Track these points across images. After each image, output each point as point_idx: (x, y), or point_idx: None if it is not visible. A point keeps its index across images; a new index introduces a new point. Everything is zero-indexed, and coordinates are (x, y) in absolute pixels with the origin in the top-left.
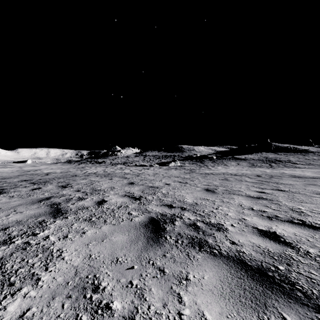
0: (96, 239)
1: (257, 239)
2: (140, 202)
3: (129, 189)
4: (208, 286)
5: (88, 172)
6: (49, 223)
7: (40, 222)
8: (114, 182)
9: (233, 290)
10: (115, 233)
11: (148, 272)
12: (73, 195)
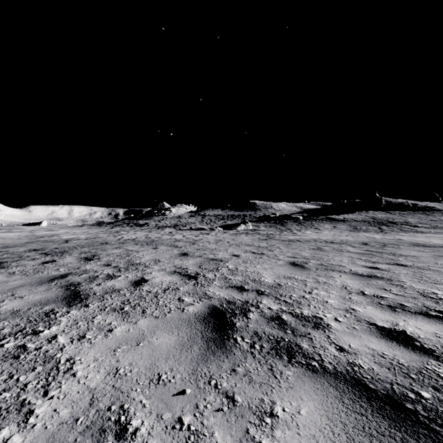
0: (128, 341)
1: (378, 343)
2: (197, 282)
3: (180, 262)
4: (308, 429)
5: (124, 238)
6: (59, 315)
7: (47, 313)
8: (159, 252)
9: (352, 438)
10: (157, 332)
11: (209, 400)
12: (99, 272)
